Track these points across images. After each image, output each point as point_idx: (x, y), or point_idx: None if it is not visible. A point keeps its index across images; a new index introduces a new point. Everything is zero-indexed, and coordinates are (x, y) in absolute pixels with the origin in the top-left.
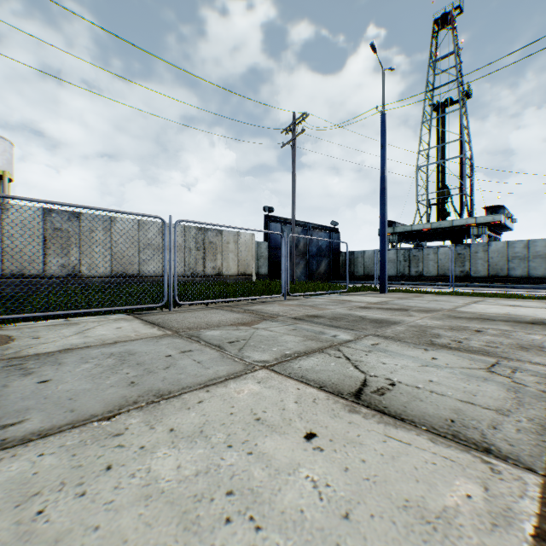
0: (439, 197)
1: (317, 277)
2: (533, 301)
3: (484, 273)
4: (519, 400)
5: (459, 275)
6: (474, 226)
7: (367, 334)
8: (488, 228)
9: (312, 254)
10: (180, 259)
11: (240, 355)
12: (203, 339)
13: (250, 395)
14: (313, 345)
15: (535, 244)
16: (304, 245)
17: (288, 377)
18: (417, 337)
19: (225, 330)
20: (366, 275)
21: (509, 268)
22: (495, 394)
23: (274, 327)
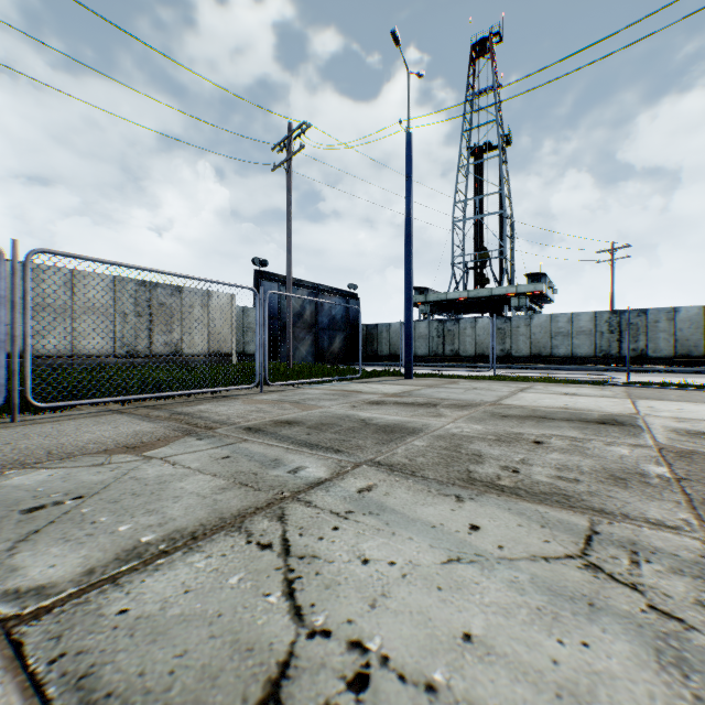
0: (478, 260)
1: (330, 358)
2: (588, 387)
3: (526, 352)
4: None
5: (500, 354)
6: (516, 296)
7: (359, 462)
8: (530, 299)
9: (323, 327)
10: (107, 330)
11: None
12: None
13: None
14: (233, 502)
15: (579, 318)
16: (311, 314)
17: (29, 688)
18: (446, 463)
19: (70, 468)
20: (392, 354)
21: (553, 346)
22: (641, 693)
23: (190, 452)
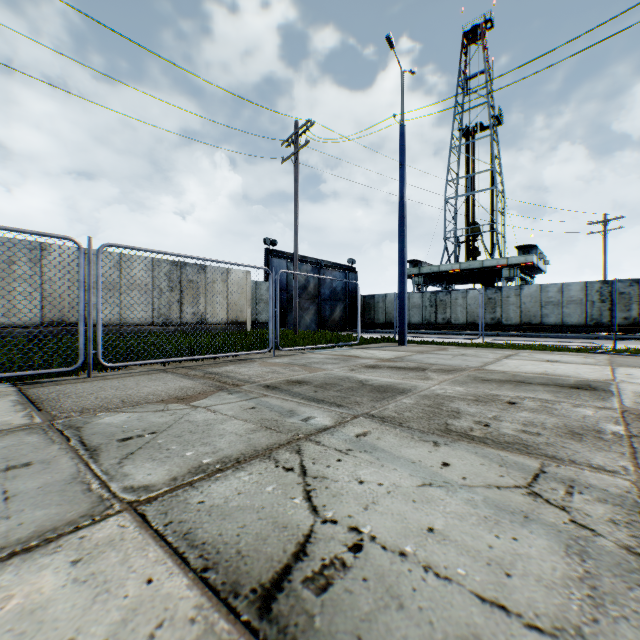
0: (469, 234)
1: (331, 325)
2: (572, 354)
3: (516, 320)
4: (595, 585)
5: (490, 322)
6: (506, 267)
7: (357, 414)
8: (520, 270)
9: (325, 298)
10: (146, 303)
11: (112, 472)
12: (84, 433)
13: (9, 619)
14: (262, 440)
15: (569, 288)
16: (314, 286)
17: (157, 536)
18: (428, 417)
19: (141, 412)
20: (388, 322)
21: (543, 315)
22: (547, 566)
23: (225, 403)
